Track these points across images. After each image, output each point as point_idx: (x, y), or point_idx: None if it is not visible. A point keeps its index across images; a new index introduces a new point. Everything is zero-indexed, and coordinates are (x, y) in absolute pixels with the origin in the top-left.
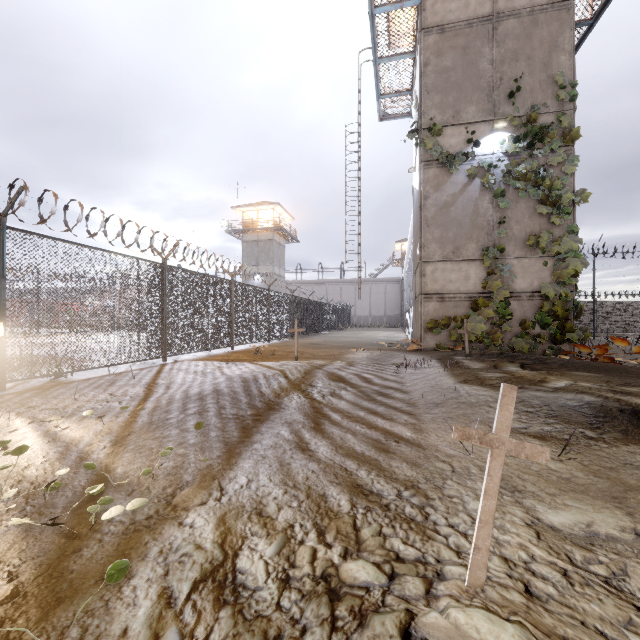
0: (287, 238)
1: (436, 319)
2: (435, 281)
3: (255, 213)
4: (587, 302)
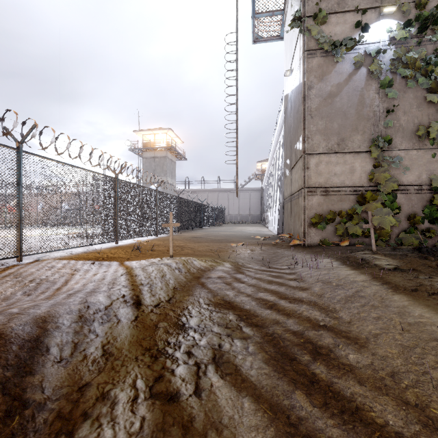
0: (177, 156)
1: (320, 213)
2: (319, 174)
3: (152, 136)
4: None
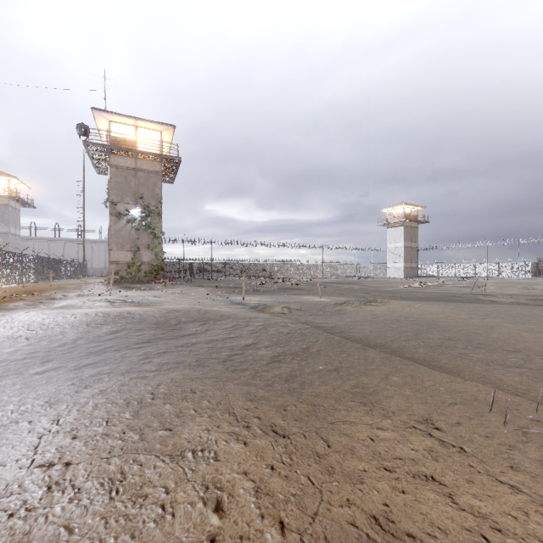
0: (23, 204)
1: (115, 271)
2: (115, 257)
3: None
4: (222, 263)
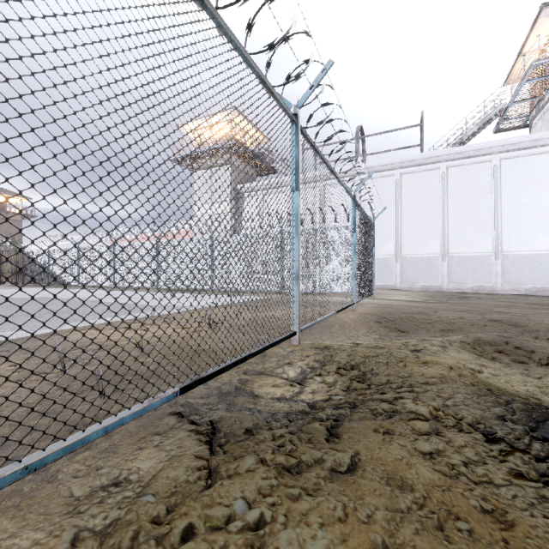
0: None
1: None
2: None
3: None
4: None
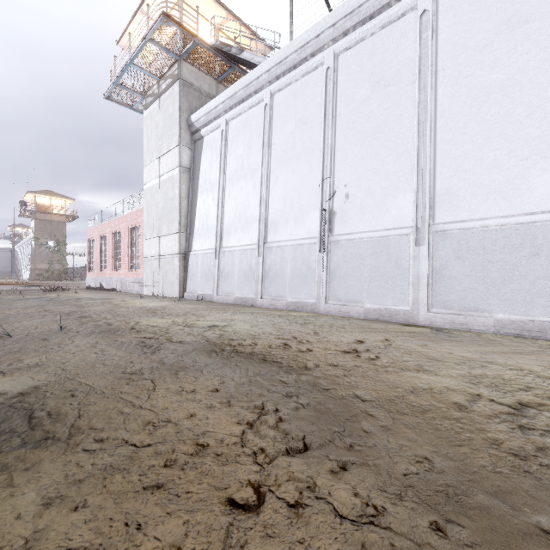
0: None
1: (39, 274)
2: (39, 266)
3: None
4: None
